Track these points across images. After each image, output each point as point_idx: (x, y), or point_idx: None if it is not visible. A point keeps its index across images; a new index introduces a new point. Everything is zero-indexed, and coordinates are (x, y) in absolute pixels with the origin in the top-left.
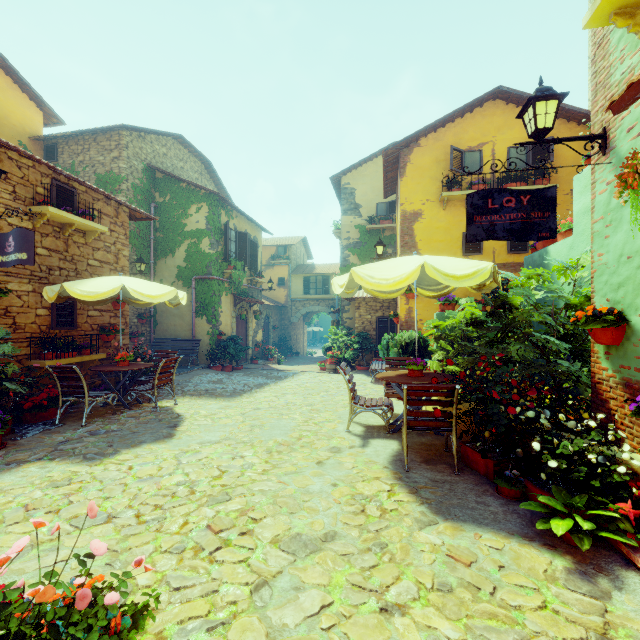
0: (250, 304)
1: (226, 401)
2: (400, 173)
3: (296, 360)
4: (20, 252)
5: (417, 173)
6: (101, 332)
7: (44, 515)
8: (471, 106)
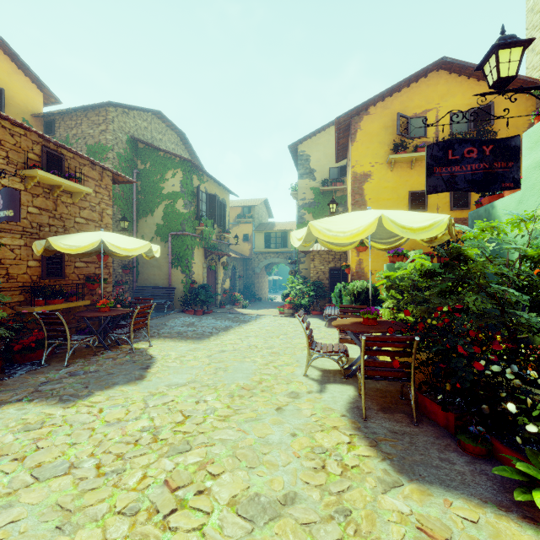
0: (219, 256)
1: (195, 343)
2: (351, 139)
3: (259, 305)
4: (7, 209)
5: (367, 138)
6: (87, 281)
7: (9, 463)
8: (416, 76)
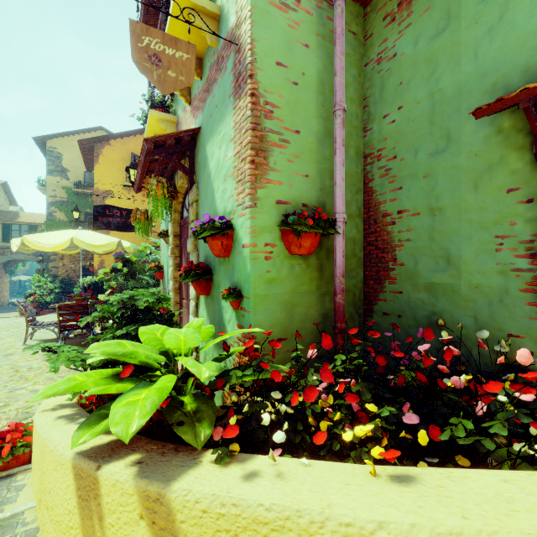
0: None
1: None
2: (94, 160)
3: None
4: None
5: (108, 164)
6: None
7: None
8: None
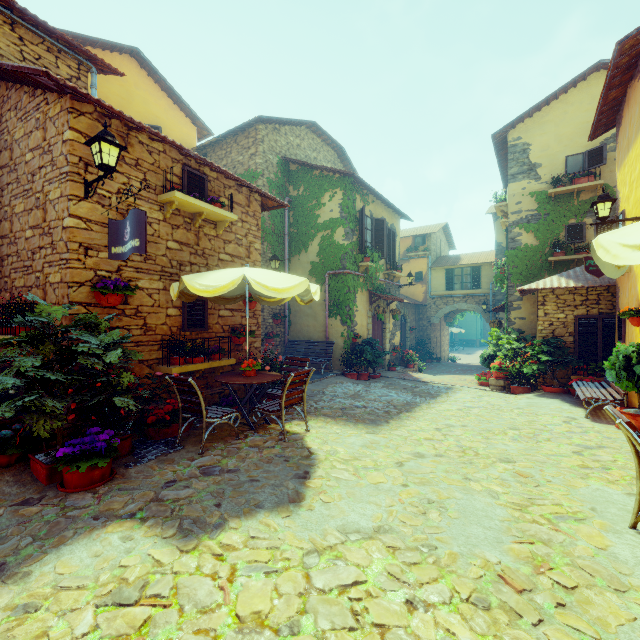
0: (387, 302)
1: (370, 432)
2: None
3: (438, 367)
4: (133, 238)
5: None
6: (232, 334)
7: None
8: None
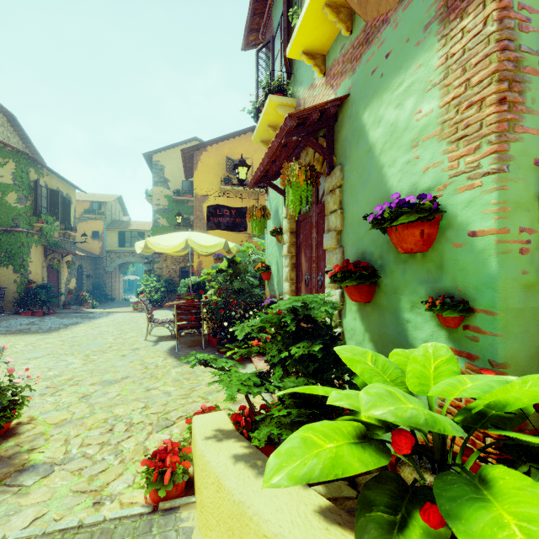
0: (62, 255)
1: (43, 335)
2: (194, 167)
3: (111, 305)
4: None
5: (205, 169)
6: None
7: None
8: (239, 133)
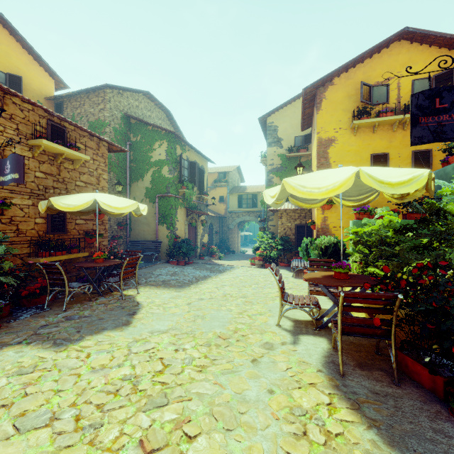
0: (198, 215)
1: (177, 291)
2: (317, 107)
3: (232, 256)
4: (14, 173)
5: (331, 107)
6: (86, 236)
7: None
8: (379, 47)
